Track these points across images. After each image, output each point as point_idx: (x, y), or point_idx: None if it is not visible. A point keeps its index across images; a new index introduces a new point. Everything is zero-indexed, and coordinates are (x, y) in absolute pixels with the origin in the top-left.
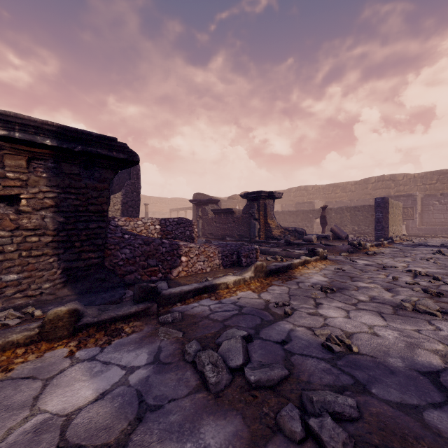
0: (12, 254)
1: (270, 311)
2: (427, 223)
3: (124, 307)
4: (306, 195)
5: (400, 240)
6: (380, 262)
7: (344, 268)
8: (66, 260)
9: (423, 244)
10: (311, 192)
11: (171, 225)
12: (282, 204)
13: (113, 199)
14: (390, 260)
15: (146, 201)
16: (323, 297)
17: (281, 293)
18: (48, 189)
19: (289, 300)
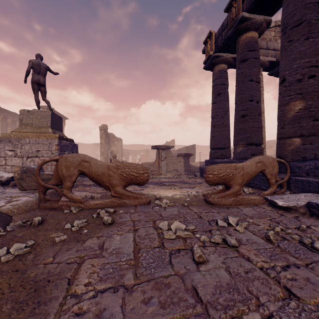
0: (180, 167)
1: None
2: None
3: (191, 173)
4: None
5: None
6: None
7: None
8: (184, 168)
9: None
10: None
11: (202, 164)
12: None
13: None
14: None
15: (201, 148)
16: None
17: None
18: (183, 160)
19: None
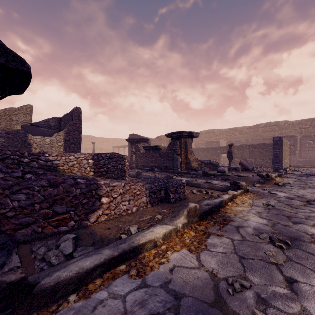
0: None
1: (227, 311)
2: (304, 157)
3: None
4: (213, 136)
5: (290, 170)
6: (297, 194)
7: (271, 203)
8: None
9: (313, 174)
10: (217, 134)
11: (104, 160)
12: (195, 143)
13: (57, 136)
14: (304, 192)
15: (95, 140)
16: (284, 259)
17: (226, 253)
18: None
19: (243, 271)
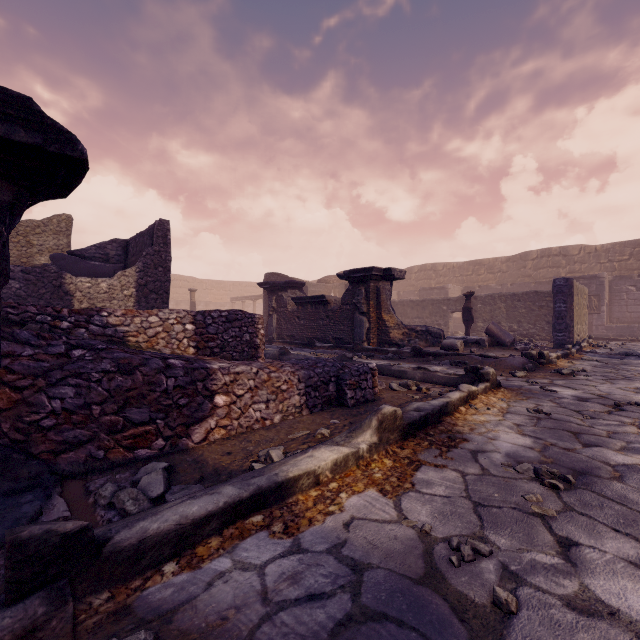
0: None
1: (447, 591)
2: (618, 319)
3: None
4: (434, 278)
5: (589, 346)
6: (597, 391)
7: (543, 408)
8: None
9: (633, 354)
10: (442, 272)
11: (216, 324)
12: (398, 290)
13: (121, 278)
14: (611, 387)
15: (196, 286)
16: (558, 508)
17: (449, 496)
18: None
19: (481, 527)
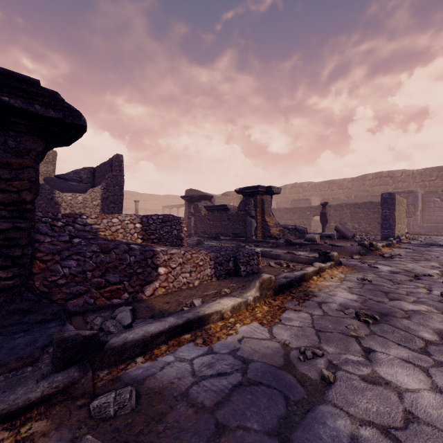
0: None
1: (296, 373)
2: (428, 221)
3: (20, 388)
4: (301, 192)
5: (406, 239)
6: (405, 267)
7: (368, 277)
8: None
9: (435, 244)
10: (307, 189)
11: (155, 223)
12: (277, 201)
13: (91, 193)
14: (415, 265)
15: (138, 198)
16: (366, 333)
17: (302, 326)
18: None
19: (319, 342)
